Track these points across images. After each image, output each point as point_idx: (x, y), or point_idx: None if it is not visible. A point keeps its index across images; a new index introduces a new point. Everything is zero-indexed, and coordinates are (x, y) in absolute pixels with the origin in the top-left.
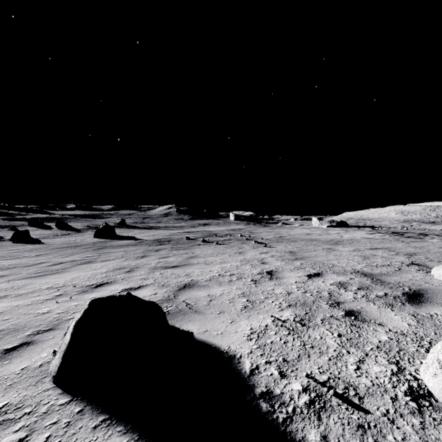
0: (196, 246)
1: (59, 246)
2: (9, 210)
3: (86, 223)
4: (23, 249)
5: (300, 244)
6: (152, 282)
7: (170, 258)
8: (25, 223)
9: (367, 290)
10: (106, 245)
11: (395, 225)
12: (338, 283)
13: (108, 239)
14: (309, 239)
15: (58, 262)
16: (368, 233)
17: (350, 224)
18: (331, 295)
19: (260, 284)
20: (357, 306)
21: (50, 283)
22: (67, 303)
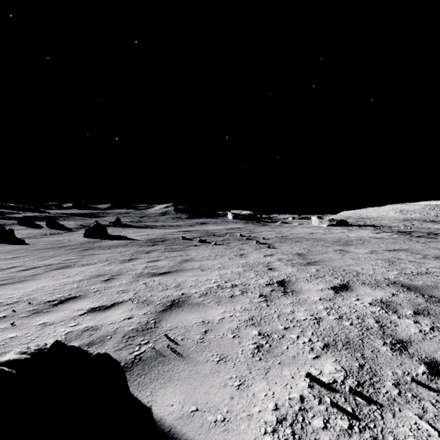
0: (192, 247)
1: (42, 247)
2: (2, 209)
3: (80, 222)
4: (1, 250)
5: (307, 245)
6: (132, 297)
7: (160, 262)
8: (16, 222)
9: (430, 316)
10: (93, 246)
11: (396, 224)
12: (379, 302)
13: (97, 239)
14: (314, 239)
15: (31, 267)
16: (373, 232)
17: (350, 223)
18: (383, 326)
19: (272, 301)
20: (437, 350)
21: (3, 297)
22: (1, 334)
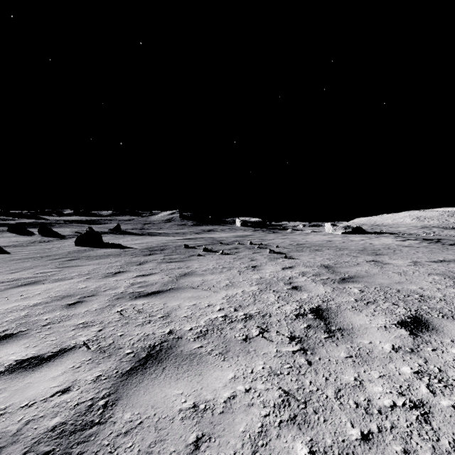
0: (194, 257)
1: (22, 257)
2: None
3: (77, 229)
4: None
5: (330, 255)
6: (91, 338)
7: (153, 276)
8: (6, 229)
9: None
10: (81, 255)
11: (415, 231)
12: None
13: (89, 248)
14: (335, 248)
15: None
16: (397, 239)
17: (365, 230)
18: None
19: (314, 353)
20: None
21: None
22: None
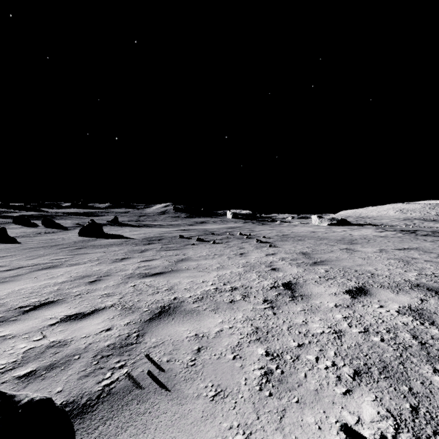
0: (189, 246)
1: (34, 246)
2: None
3: (77, 221)
4: None
5: (310, 244)
6: (116, 302)
7: (154, 261)
8: (11, 220)
9: None
10: (86, 244)
11: (397, 223)
12: (409, 310)
13: (92, 238)
14: (317, 238)
15: (16, 267)
16: (376, 231)
17: (350, 222)
18: (424, 343)
19: (279, 309)
20: None
21: None
22: None
